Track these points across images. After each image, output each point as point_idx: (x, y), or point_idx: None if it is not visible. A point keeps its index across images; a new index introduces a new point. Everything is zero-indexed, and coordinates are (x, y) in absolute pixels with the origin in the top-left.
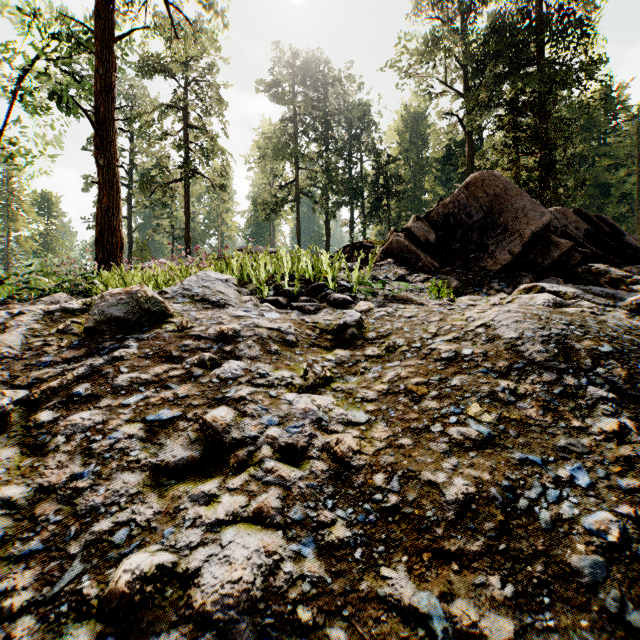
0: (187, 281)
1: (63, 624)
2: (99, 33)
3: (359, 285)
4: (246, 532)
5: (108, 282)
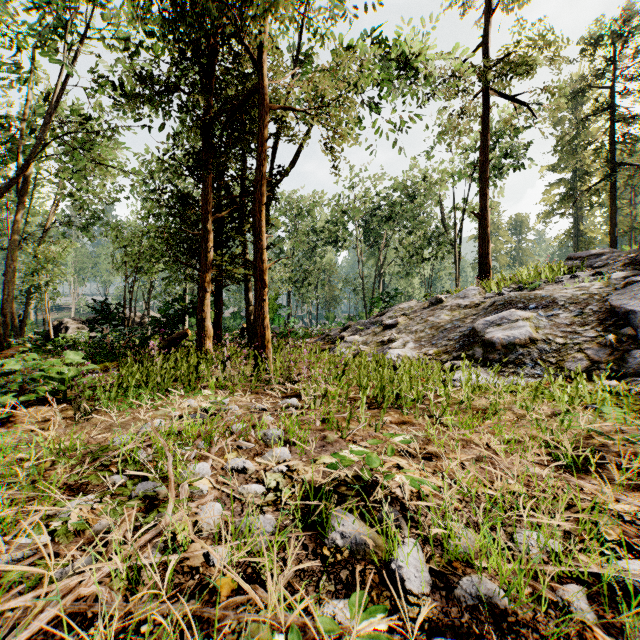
0: (461, 291)
1: (404, 330)
2: (480, 167)
3: (547, 283)
4: (419, 326)
5: (452, 293)
